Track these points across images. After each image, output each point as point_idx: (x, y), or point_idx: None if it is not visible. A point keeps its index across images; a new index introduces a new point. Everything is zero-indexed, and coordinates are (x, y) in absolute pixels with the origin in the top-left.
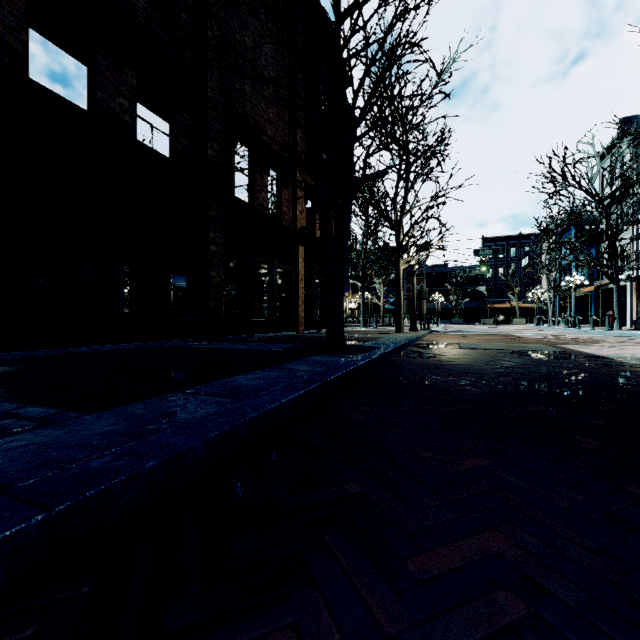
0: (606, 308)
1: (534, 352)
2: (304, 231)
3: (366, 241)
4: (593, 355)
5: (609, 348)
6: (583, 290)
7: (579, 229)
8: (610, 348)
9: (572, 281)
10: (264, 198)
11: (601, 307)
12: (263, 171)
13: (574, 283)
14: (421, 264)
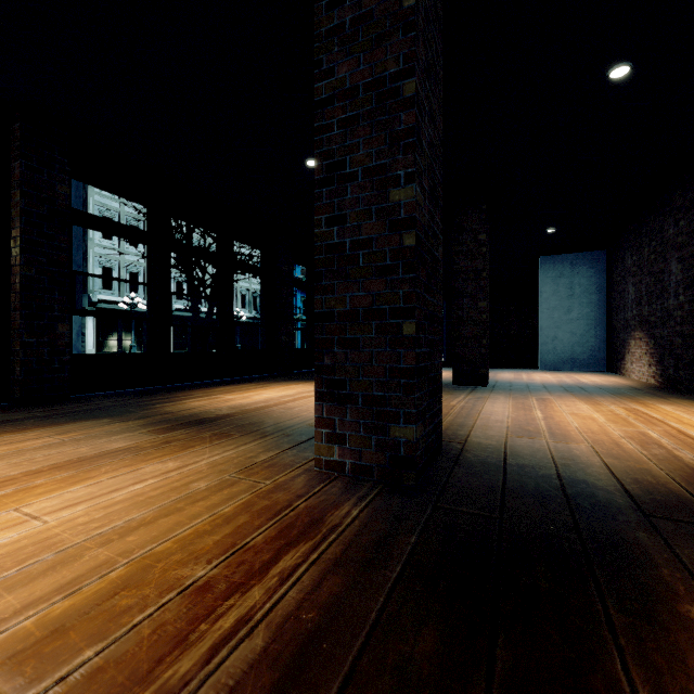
0: None
1: None
2: None
3: None
4: None
5: None
6: None
7: None
8: None
9: None
10: None
11: None
12: None
13: None
14: None
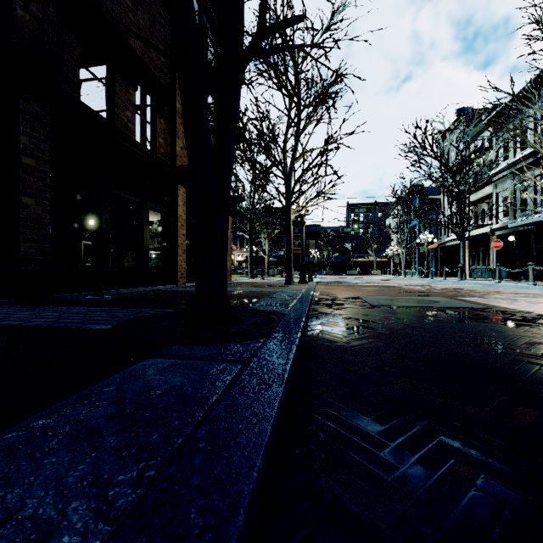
0: (444, 262)
1: (465, 311)
2: (185, 169)
3: (254, 194)
4: (537, 314)
5: (515, 301)
6: (428, 247)
7: (422, 199)
8: (516, 301)
9: (425, 239)
10: (130, 119)
11: (440, 261)
12: (128, 84)
13: (426, 240)
14: (299, 223)
